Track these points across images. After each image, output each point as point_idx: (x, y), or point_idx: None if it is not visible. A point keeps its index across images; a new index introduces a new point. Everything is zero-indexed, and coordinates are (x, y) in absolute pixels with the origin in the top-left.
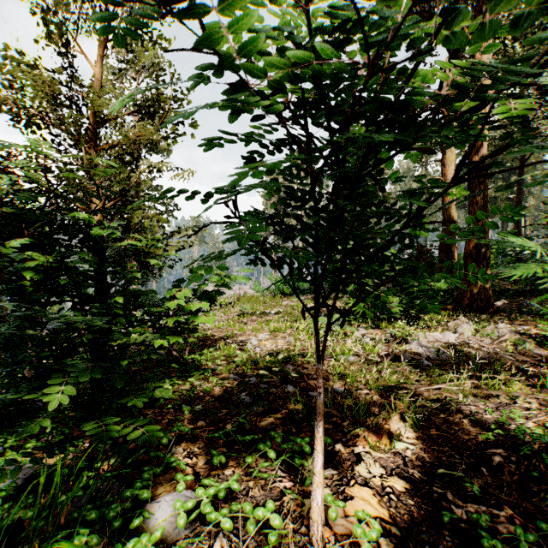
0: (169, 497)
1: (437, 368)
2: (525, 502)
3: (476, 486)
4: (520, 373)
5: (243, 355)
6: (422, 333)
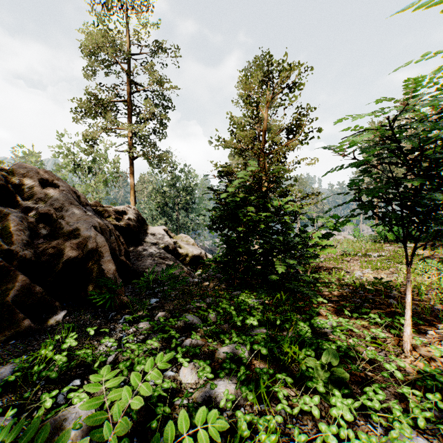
0: (324, 320)
1: None
2: None
3: None
4: None
5: (351, 279)
6: None
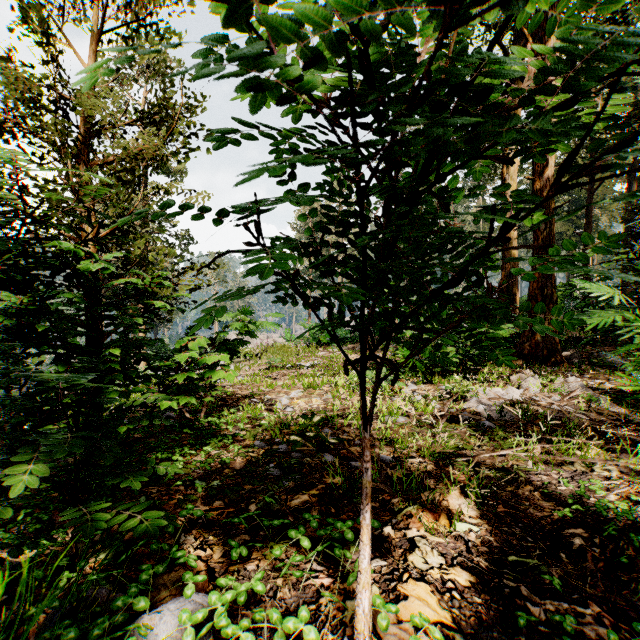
0: (173, 605)
1: (500, 430)
2: (613, 595)
3: (556, 579)
4: (595, 435)
5: (271, 417)
6: (482, 389)
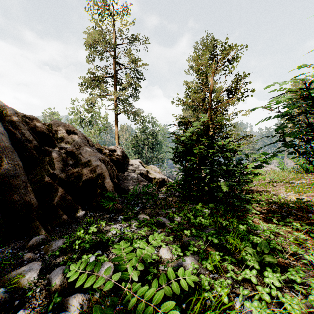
0: None
1: None
2: None
3: None
4: None
5: (277, 199)
6: None
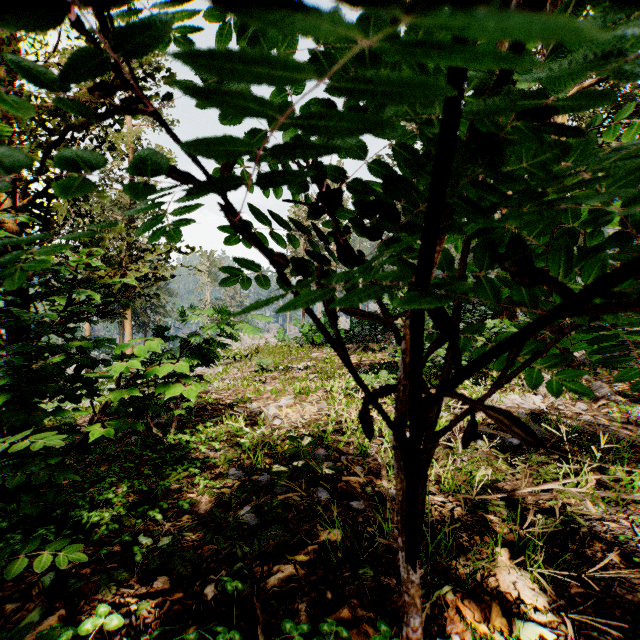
0: None
1: (533, 452)
2: None
3: None
4: None
5: (254, 434)
6: (496, 395)
